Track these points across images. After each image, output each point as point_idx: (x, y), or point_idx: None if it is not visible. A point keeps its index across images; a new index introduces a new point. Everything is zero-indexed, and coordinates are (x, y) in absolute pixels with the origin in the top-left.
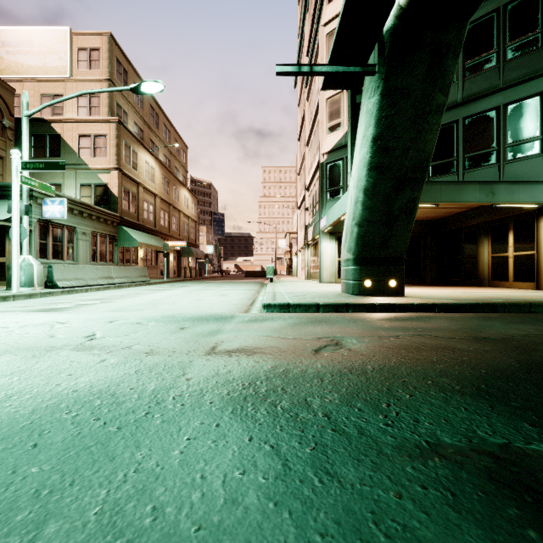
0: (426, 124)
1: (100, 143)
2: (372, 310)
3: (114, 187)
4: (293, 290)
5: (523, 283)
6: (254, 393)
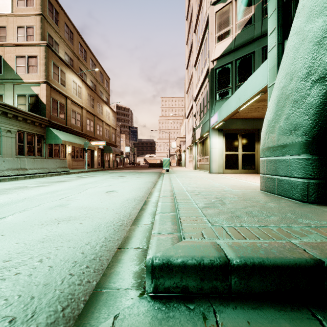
0: None
1: (32, 62)
2: None
3: (43, 97)
4: (193, 185)
5: None
6: None
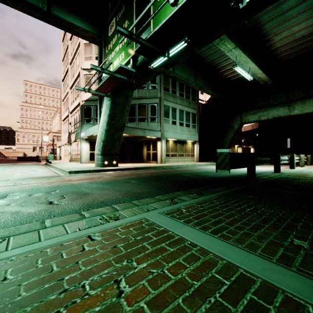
0: (124, 114)
1: None
2: (108, 171)
3: None
4: (72, 166)
5: (154, 161)
6: (91, 182)
